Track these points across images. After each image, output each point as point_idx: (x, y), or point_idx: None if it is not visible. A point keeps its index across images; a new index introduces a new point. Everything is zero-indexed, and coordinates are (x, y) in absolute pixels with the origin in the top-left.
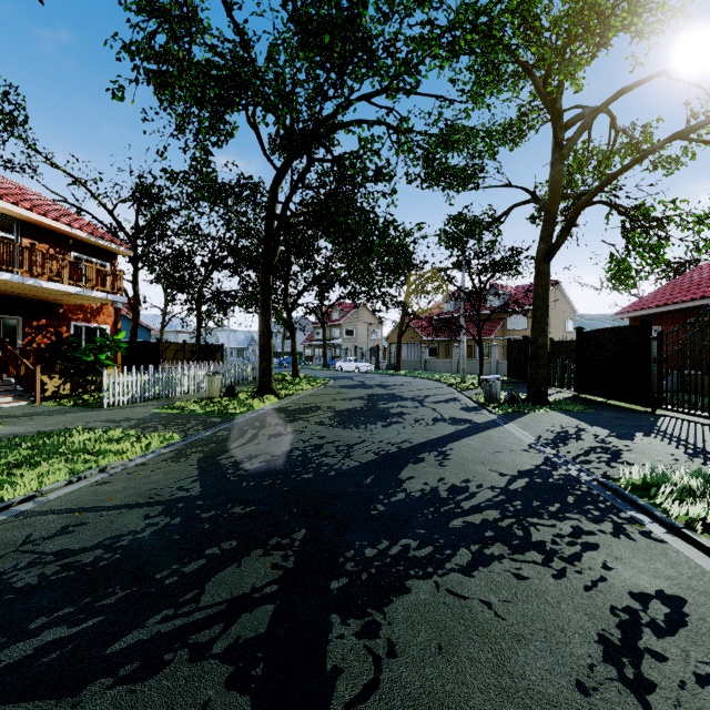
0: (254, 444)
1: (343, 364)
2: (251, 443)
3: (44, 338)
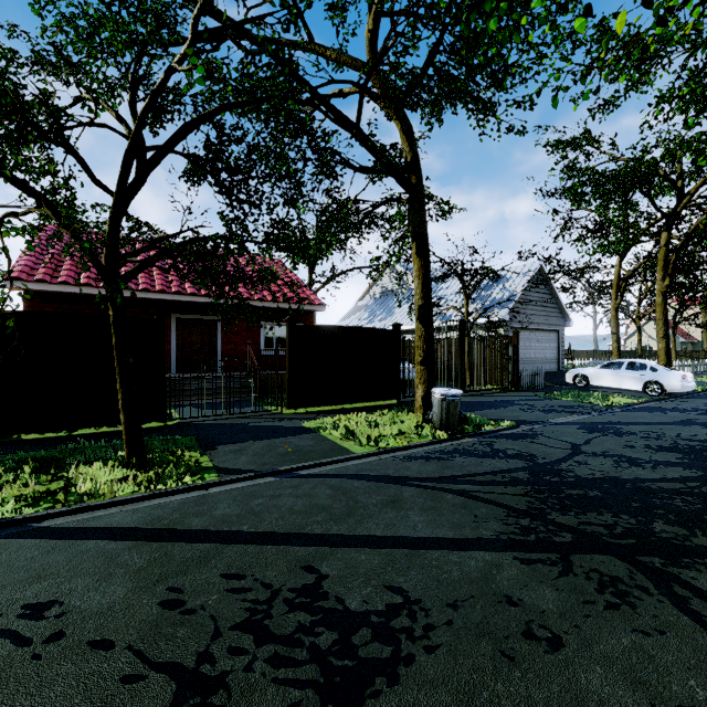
0: None
1: None
2: None
3: None
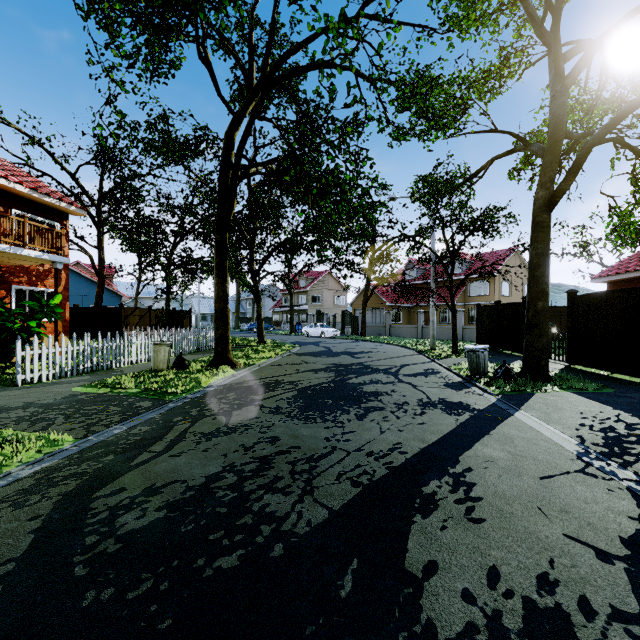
0: (171, 455)
1: (309, 329)
2: (167, 453)
3: None
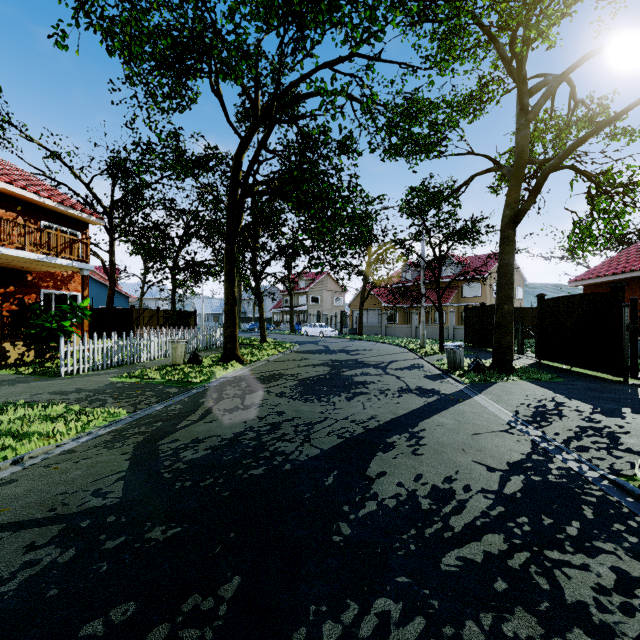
0: (205, 422)
1: (308, 329)
2: (202, 420)
3: (12, 305)
